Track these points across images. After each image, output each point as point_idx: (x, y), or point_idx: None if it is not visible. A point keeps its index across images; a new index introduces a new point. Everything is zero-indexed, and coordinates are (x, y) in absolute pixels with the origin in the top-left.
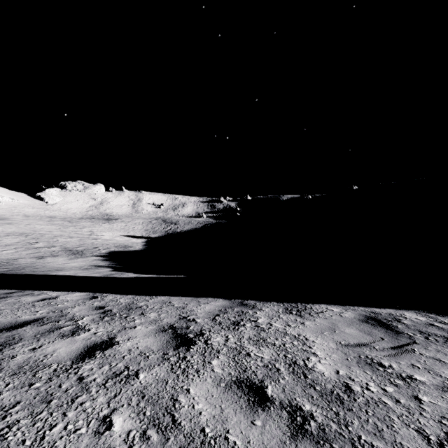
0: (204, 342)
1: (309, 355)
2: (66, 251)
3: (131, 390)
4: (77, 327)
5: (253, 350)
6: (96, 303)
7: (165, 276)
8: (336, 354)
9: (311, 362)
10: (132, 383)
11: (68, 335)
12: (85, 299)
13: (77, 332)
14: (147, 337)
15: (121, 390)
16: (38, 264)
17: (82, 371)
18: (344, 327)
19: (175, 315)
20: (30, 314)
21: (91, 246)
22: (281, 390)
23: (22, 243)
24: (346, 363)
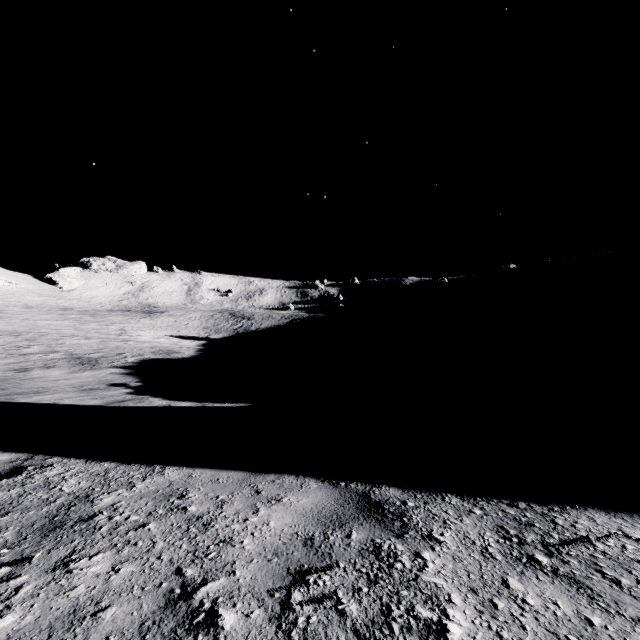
0: None
1: None
2: (70, 360)
3: None
4: None
5: None
6: None
7: (216, 404)
8: None
9: None
10: None
11: None
12: None
13: None
14: None
15: None
16: (10, 382)
17: None
18: None
19: (163, 572)
20: None
21: (114, 352)
22: None
23: (4, 346)
24: None
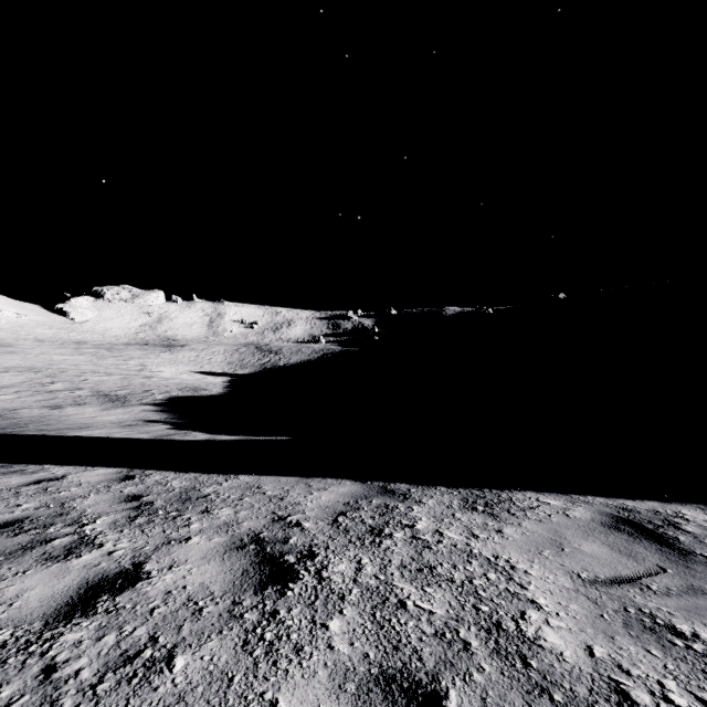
0: (314, 575)
1: (523, 605)
2: (98, 397)
3: (148, 706)
4: (80, 540)
5: (410, 593)
6: (128, 488)
7: (256, 437)
8: (577, 603)
9: (532, 625)
10: (156, 683)
11: (59, 557)
12: (111, 480)
13: (76, 551)
14: (206, 563)
15: (127, 706)
16: (50, 419)
17: (58, 648)
18: (579, 539)
19: (265, 513)
20: (3, 511)
21: (140, 389)
22: (478, 705)
23: (28, 383)
24: (602, 627)
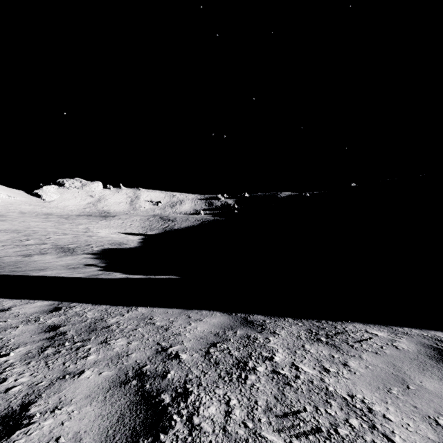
0: (186, 421)
1: None
2: (56, 249)
3: None
4: None
5: None
6: (52, 319)
7: (156, 276)
8: None
9: None
10: None
11: None
12: (42, 312)
13: None
14: (89, 403)
15: None
16: (21, 263)
17: None
18: (417, 374)
19: (151, 344)
20: None
21: (84, 244)
22: None
23: (11, 240)
24: None
